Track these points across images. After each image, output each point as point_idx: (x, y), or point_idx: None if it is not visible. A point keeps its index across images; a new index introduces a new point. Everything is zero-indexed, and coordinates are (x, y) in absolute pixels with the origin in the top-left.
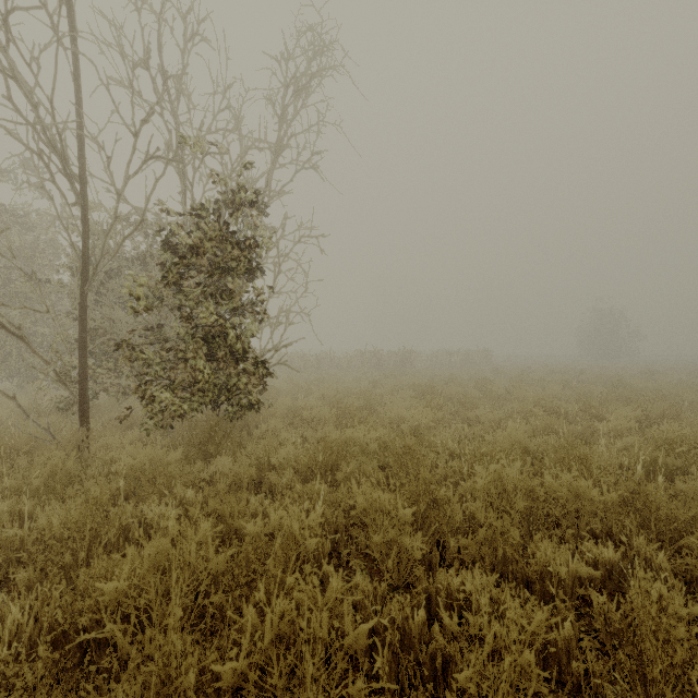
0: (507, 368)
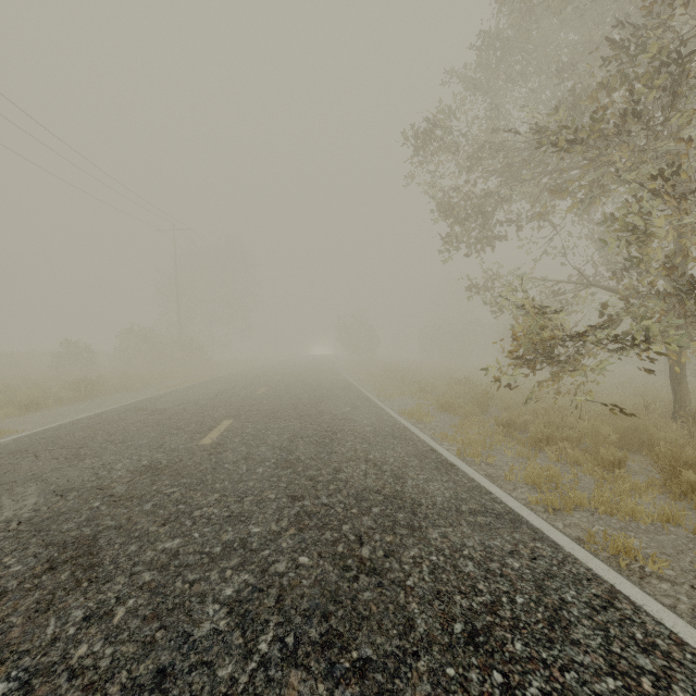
0: None
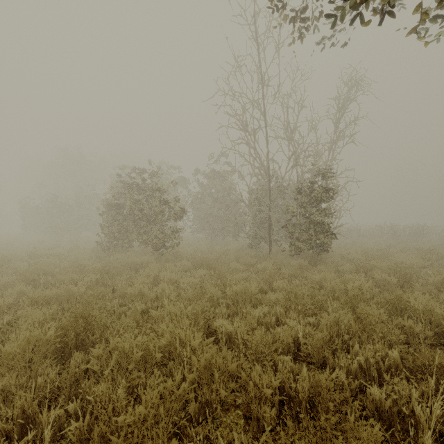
0: None
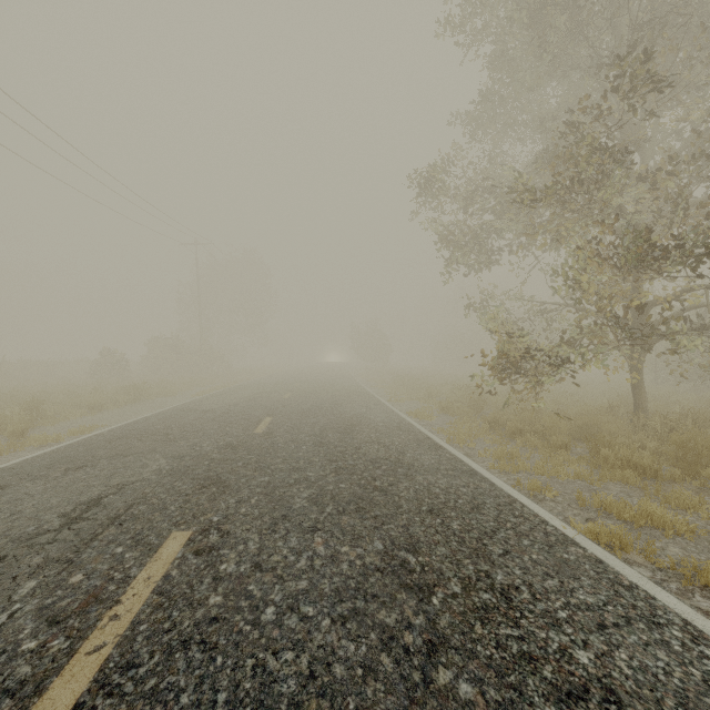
0: None
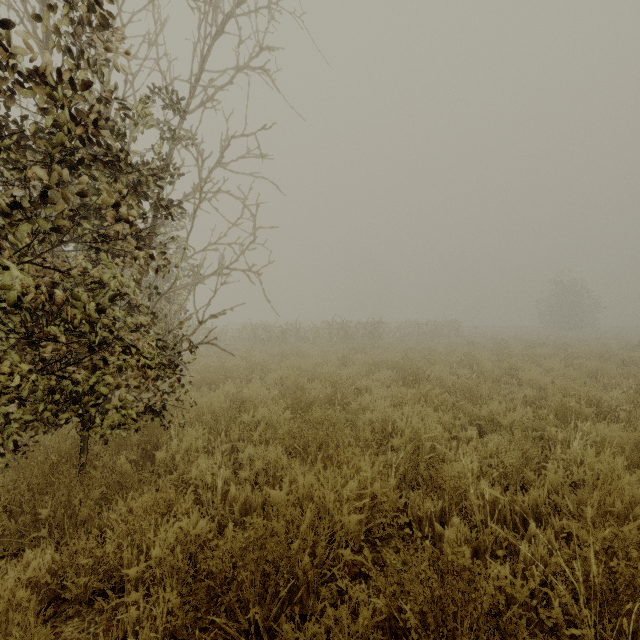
0: (476, 339)
